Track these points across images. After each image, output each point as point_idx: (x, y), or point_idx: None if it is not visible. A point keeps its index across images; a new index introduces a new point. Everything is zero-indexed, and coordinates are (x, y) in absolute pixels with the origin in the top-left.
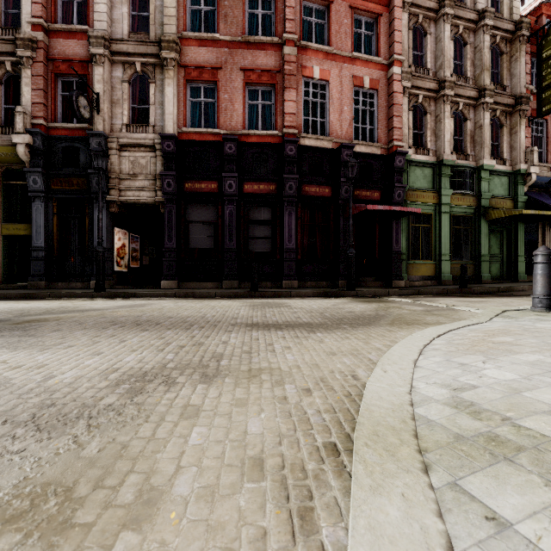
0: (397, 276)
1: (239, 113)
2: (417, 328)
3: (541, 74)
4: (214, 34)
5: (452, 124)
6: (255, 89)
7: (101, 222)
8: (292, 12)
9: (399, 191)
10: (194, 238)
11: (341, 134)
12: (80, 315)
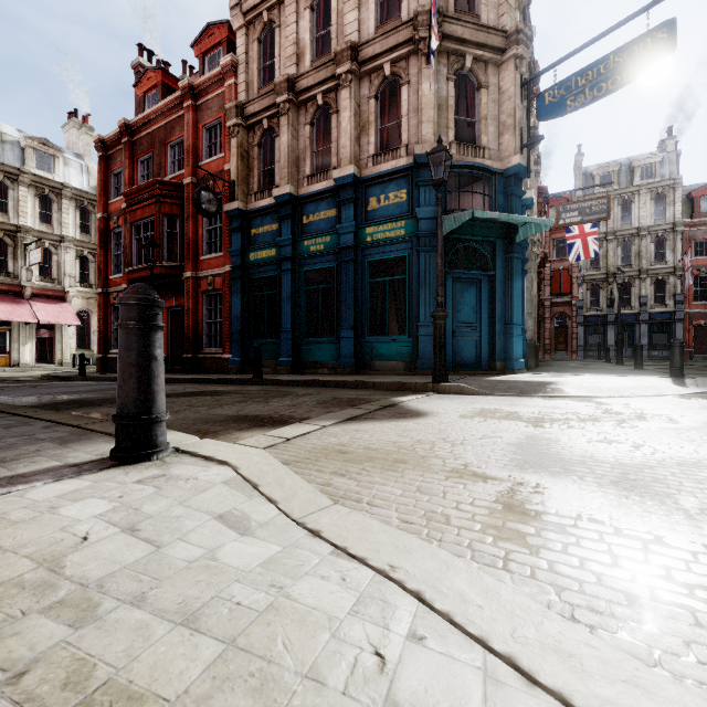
0: None
1: None
2: None
3: None
4: None
5: None
6: None
7: None
8: None
9: None
10: None
11: None
12: None
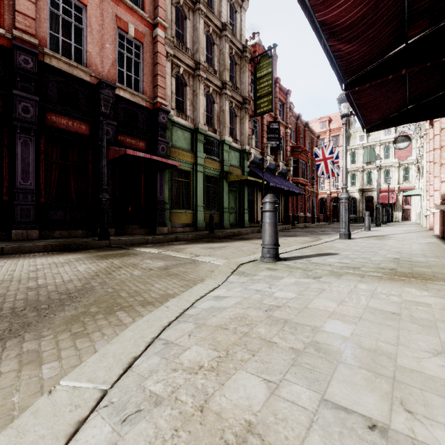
0: (161, 224)
1: None
2: (115, 326)
3: (256, 88)
4: None
5: (205, 102)
6: None
7: None
8: None
9: (162, 145)
10: None
11: (102, 71)
12: None
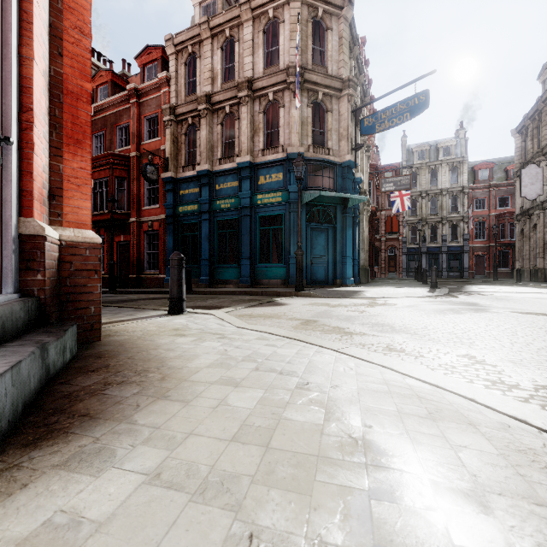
0: None
1: None
2: None
3: None
4: None
5: None
6: None
7: None
8: None
9: None
10: None
11: None
12: None
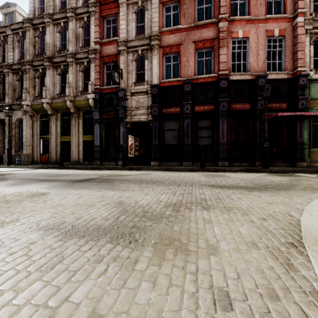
0: (300, 159)
1: (192, 67)
2: None
3: None
4: (178, 25)
5: None
6: (201, 52)
7: (125, 133)
8: (224, 1)
9: (302, 101)
10: (167, 139)
11: (257, 69)
12: (125, 177)
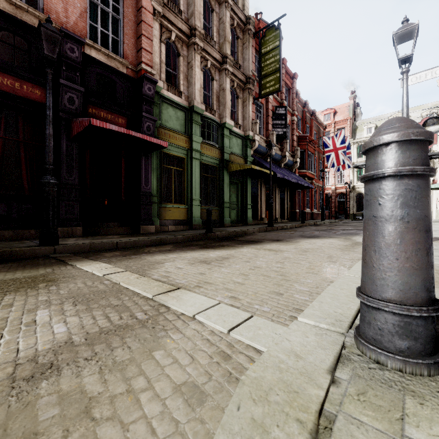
0: (146, 221)
1: None
2: None
3: (261, 65)
4: None
5: (202, 77)
6: None
7: None
8: None
9: (148, 123)
10: None
11: (66, 22)
12: None
